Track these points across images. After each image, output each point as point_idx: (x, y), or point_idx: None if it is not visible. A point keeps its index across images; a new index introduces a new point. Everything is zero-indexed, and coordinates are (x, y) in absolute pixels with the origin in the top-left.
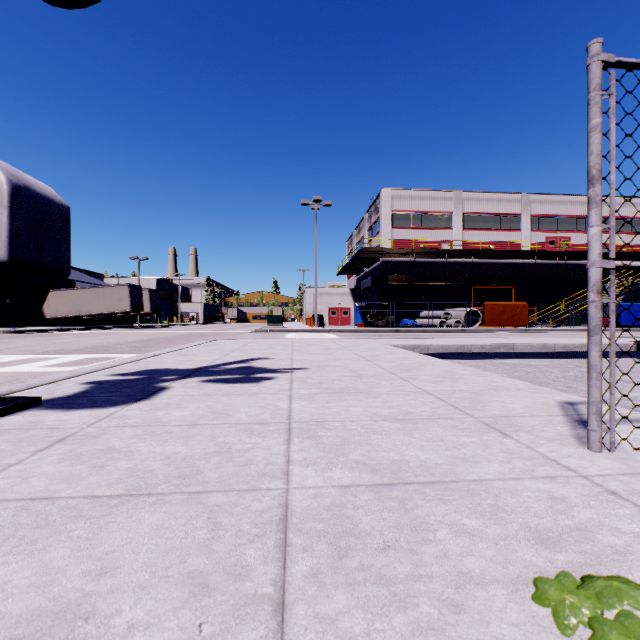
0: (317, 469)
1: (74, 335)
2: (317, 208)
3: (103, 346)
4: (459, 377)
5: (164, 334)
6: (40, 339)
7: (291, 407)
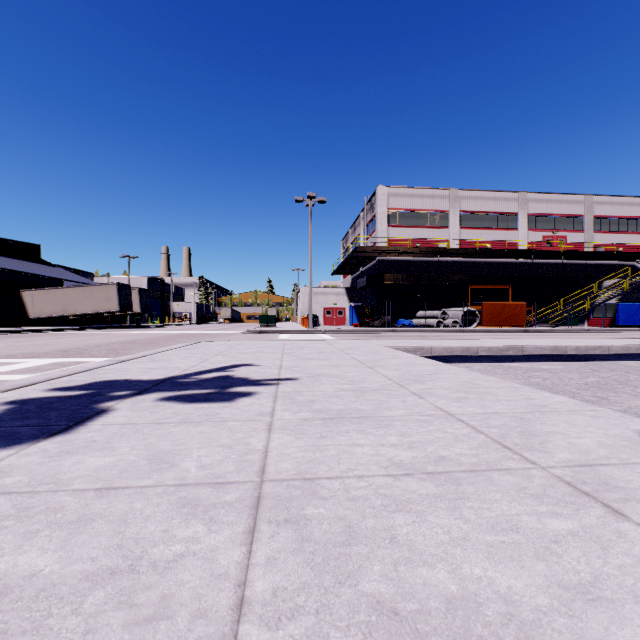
0: (296, 637)
1: (55, 336)
2: (312, 205)
3: (79, 348)
4: (485, 391)
5: (151, 335)
6: (15, 340)
7: (268, 447)
